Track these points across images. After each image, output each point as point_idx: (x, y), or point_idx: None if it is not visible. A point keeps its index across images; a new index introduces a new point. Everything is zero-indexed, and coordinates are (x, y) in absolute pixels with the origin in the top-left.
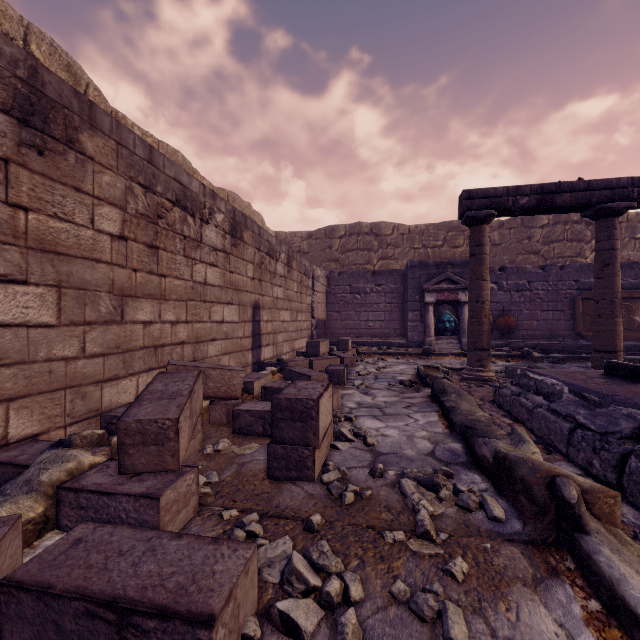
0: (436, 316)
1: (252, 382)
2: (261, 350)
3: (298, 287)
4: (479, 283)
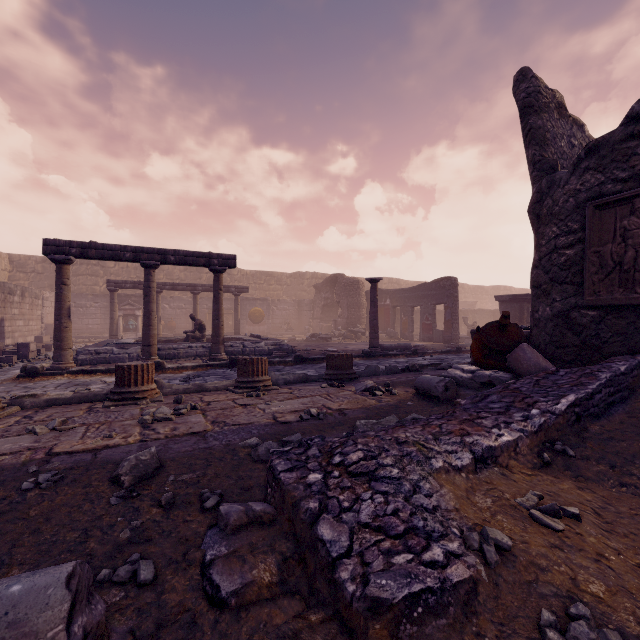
0: (126, 322)
1: (5, 349)
2: (5, 340)
3: (30, 306)
4: (113, 312)
